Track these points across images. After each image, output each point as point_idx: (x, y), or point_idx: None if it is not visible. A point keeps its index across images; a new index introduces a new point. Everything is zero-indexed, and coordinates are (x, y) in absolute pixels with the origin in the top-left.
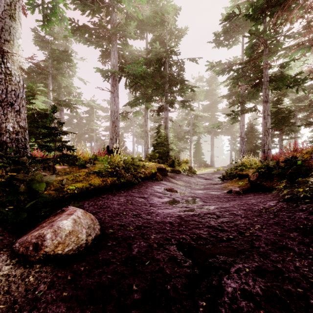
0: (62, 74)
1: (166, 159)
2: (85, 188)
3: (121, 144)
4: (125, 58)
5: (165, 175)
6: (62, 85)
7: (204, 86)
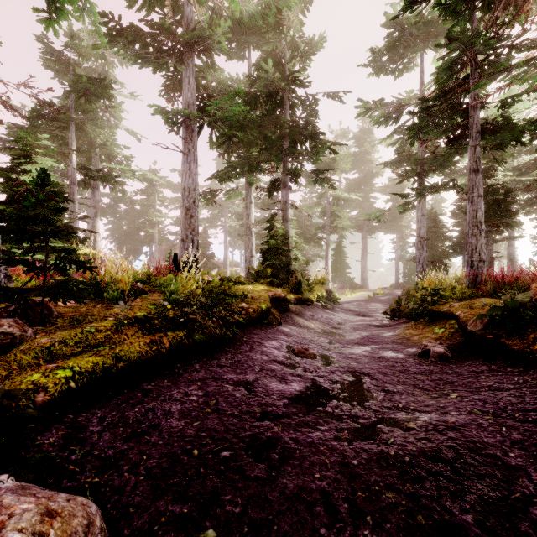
0: (95, 120)
1: (286, 278)
2: (101, 369)
3: (198, 254)
4: (209, 91)
5: (285, 311)
6: (97, 143)
7: (349, 146)
